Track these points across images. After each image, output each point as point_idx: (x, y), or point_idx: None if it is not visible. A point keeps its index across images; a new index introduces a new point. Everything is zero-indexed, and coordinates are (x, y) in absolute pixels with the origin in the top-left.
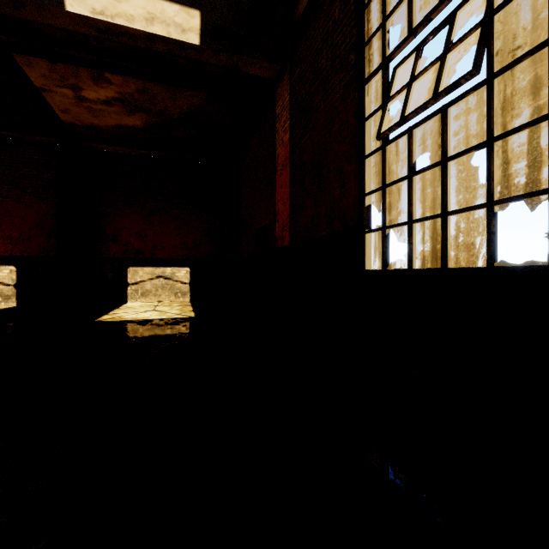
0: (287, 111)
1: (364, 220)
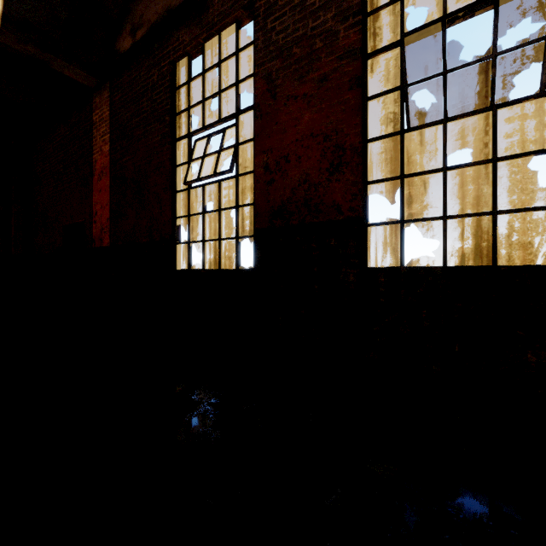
0: (107, 125)
1: (176, 235)
